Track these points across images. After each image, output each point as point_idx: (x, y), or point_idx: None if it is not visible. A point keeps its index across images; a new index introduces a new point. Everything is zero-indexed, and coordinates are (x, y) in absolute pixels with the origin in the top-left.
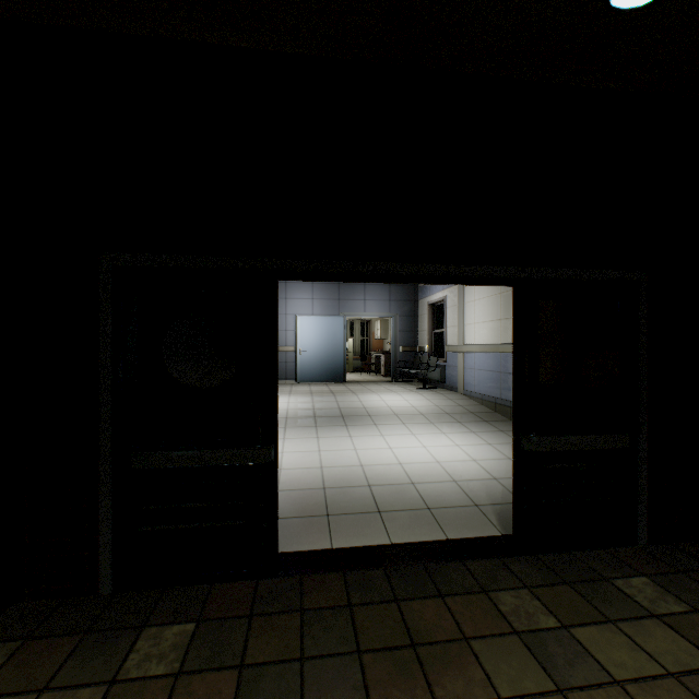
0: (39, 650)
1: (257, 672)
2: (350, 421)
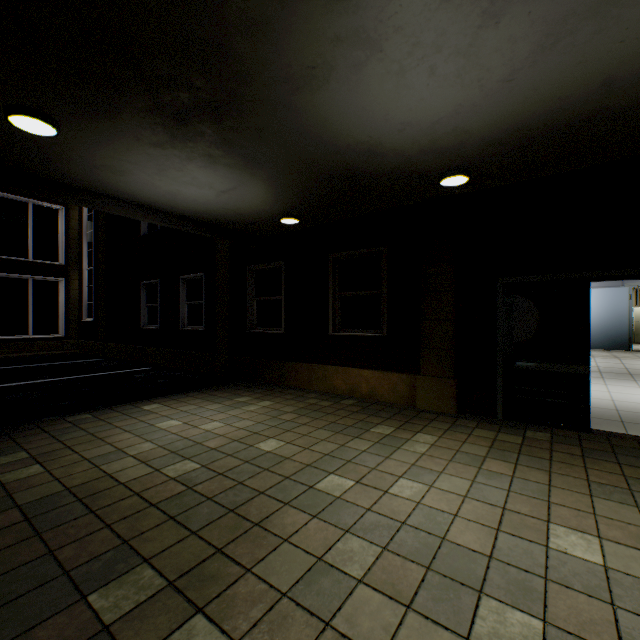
0: (486, 424)
1: (589, 449)
2: (638, 378)
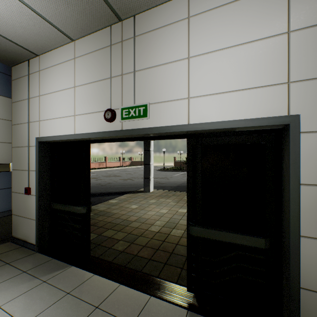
0: None
1: None
2: None
